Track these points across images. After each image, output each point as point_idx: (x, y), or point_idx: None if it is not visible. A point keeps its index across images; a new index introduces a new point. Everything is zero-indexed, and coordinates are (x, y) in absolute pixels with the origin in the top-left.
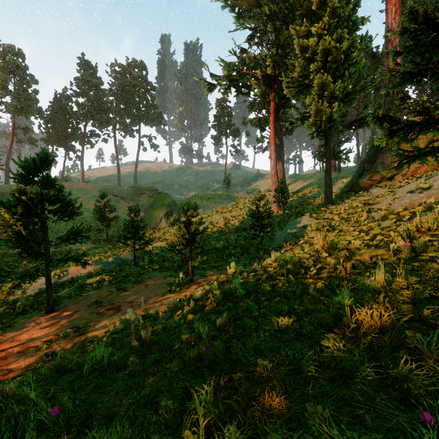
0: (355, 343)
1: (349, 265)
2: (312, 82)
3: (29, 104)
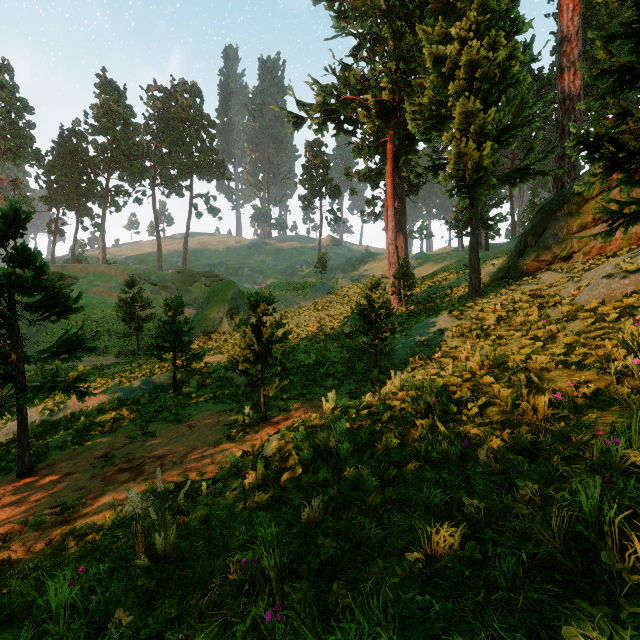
0: None
1: (543, 402)
2: (450, 112)
3: (20, 144)
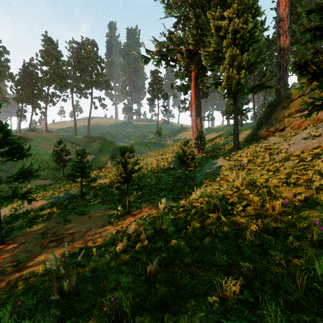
0: None
1: (278, 204)
2: (224, 56)
3: (2, 70)
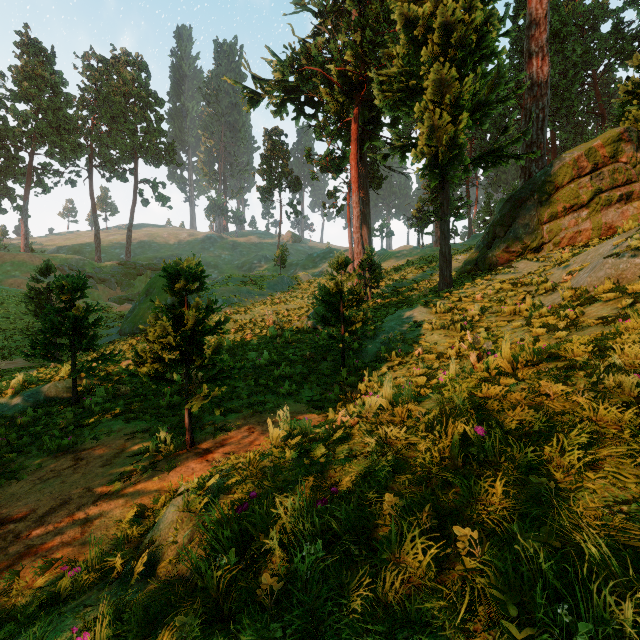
0: None
1: None
2: (420, 87)
3: None
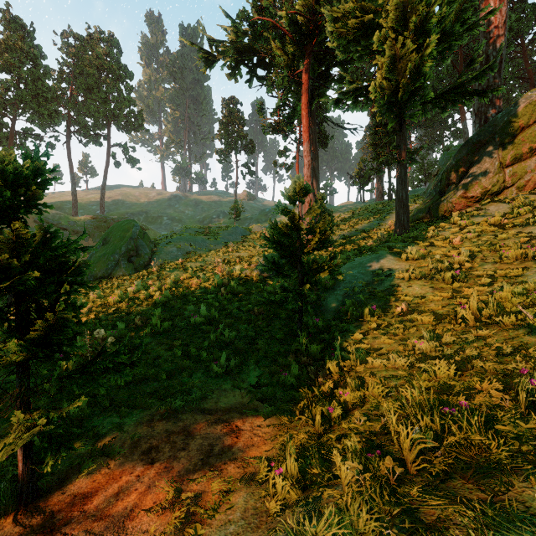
0: None
1: None
2: (376, 25)
3: None
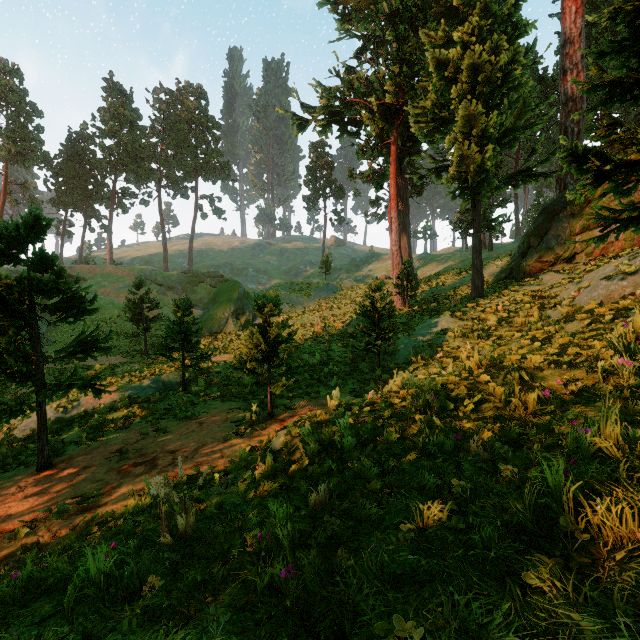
0: (600, 587)
1: (532, 398)
2: (453, 115)
3: (30, 147)
